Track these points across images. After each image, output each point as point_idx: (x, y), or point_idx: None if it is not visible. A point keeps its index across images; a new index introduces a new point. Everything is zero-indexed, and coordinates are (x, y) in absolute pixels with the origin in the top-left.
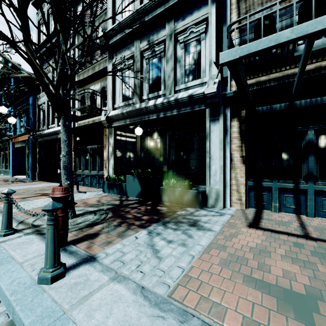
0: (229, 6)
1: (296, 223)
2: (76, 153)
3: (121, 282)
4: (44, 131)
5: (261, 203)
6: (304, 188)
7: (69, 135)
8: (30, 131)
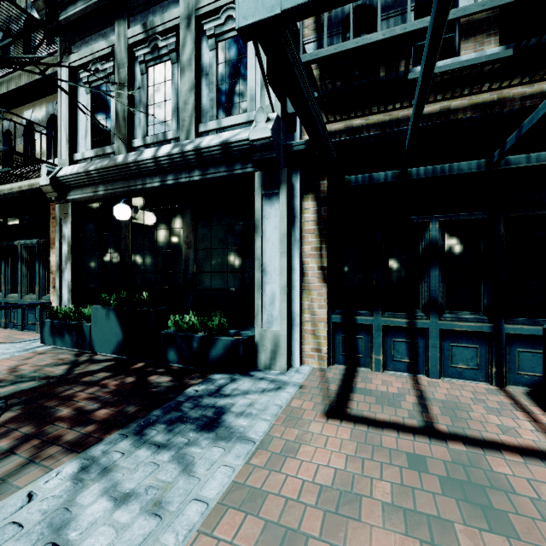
0: None
1: (411, 397)
2: None
3: None
4: None
5: (355, 355)
6: (423, 327)
7: None
8: None
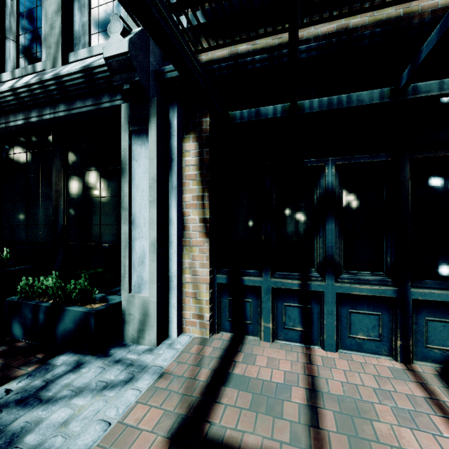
0: None
1: (299, 389)
2: None
3: None
4: None
5: (242, 321)
6: (318, 290)
7: None
8: None
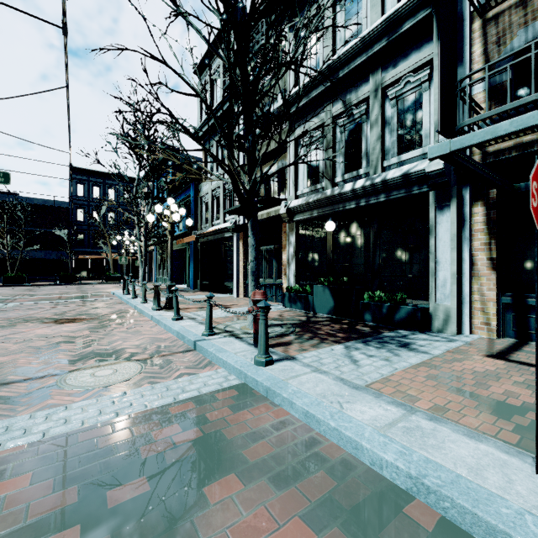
0: (468, 37)
1: None
2: (247, 256)
3: (322, 374)
4: (208, 229)
5: (526, 331)
6: None
7: (256, 239)
8: (192, 229)
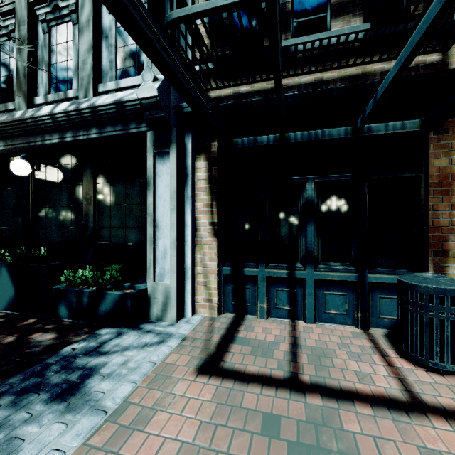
0: None
1: (285, 344)
2: None
3: None
4: None
5: (243, 304)
6: (301, 277)
7: None
8: None
